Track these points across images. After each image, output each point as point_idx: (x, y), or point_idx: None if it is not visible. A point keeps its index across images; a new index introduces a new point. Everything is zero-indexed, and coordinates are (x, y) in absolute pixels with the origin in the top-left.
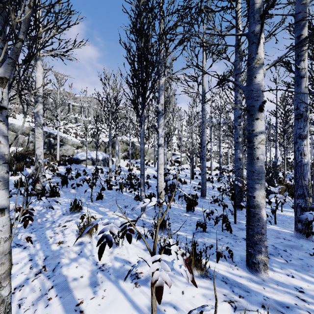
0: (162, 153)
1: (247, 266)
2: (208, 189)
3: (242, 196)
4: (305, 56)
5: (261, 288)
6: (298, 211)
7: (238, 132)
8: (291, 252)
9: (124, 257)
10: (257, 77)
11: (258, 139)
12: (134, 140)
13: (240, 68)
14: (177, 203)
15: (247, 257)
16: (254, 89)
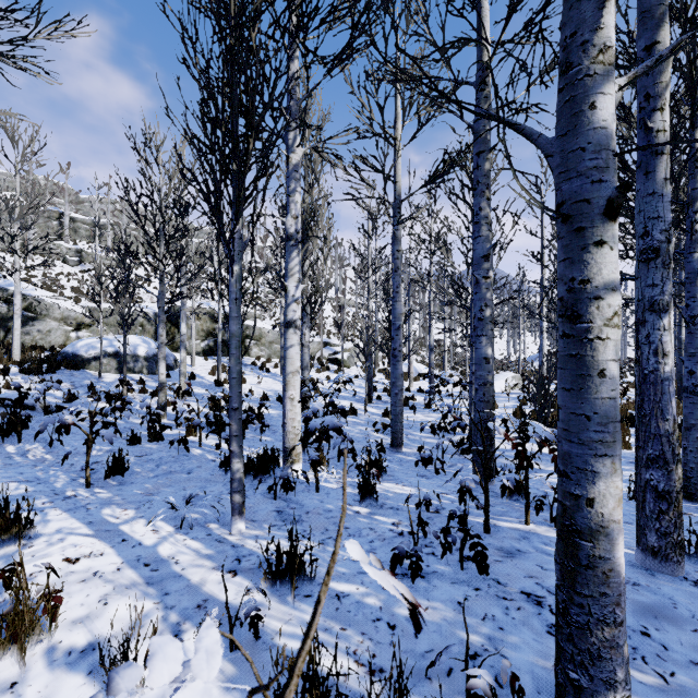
0: (297, 345)
1: None
2: (407, 427)
3: (492, 450)
4: (665, 98)
5: None
6: (647, 500)
7: (484, 294)
8: (663, 637)
9: None
10: (600, 107)
11: (604, 309)
12: None
13: (487, 139)
14: (335, 476)
15: (562, 692)
16: (589, 144)
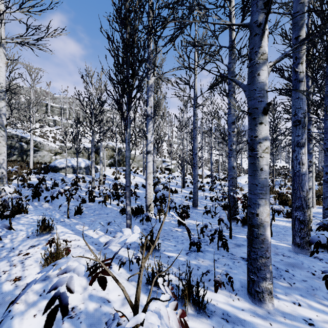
0: (151, 161)
1: (249, 295)
2: (200, 198)
3: (236, 207)
4: (303, 58)
5: (268, 324)
6: (296, 224)
7: (232, 139)
8: (293, 272)
9: (102, 293)
10: (261, 75)
11: (262, 146)
12: (121, 146)
13: (233, 71)
14: (167, 216)
15: (248, 284)
16: (257, 88)
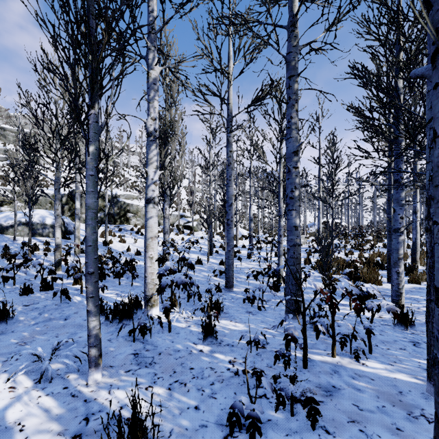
0: (155, 217)
1: None
2: (236, 272)
3: (300, 293)
4: None
5: None
6: None
7: (294, 179)
8: None
9: None
10: None
11: None
12: (117, 193)
13: (296, 67)
14: (184, 316)
15: None
16: None
